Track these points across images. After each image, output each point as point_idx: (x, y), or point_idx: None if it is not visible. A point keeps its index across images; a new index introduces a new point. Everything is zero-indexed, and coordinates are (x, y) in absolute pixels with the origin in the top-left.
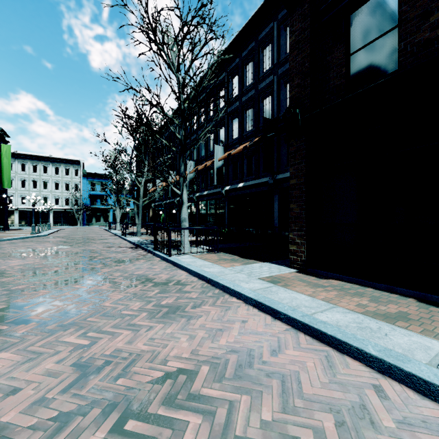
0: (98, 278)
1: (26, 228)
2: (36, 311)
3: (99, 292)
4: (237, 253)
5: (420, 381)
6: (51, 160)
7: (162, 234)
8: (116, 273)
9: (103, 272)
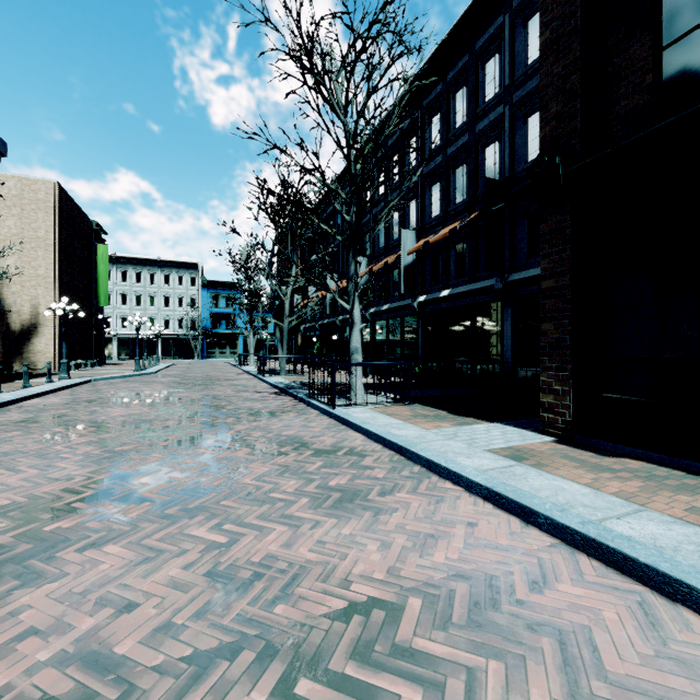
0: (230, 439)
1: (127, 362)
2: (149, 484)
3: (233, 461)
4: (443, 406)
5: None
6: (159, 265)
7: (321, 373)
8: (256, 432)
9: (236, 430)
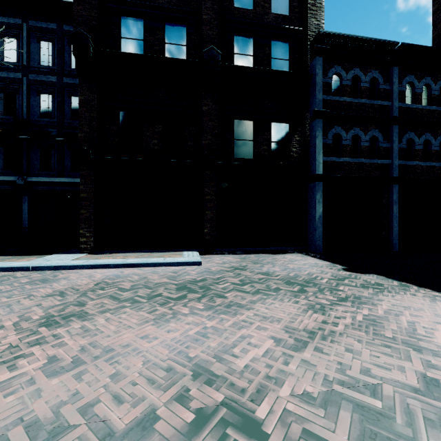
0: None
1: None
2: None
3: None
4: (3, 254)
5: (162, 263)
6: None
7: None
8: None
9: None
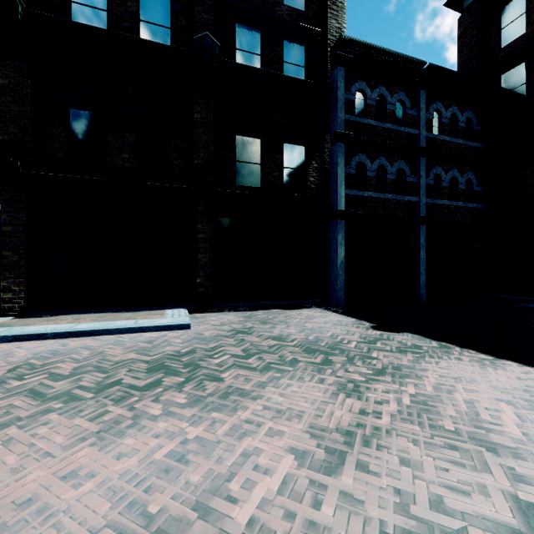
0: None
1: None
2: None
3: None
4: None
5: (132, 329)
6: None
7: None
8: None
9: None
